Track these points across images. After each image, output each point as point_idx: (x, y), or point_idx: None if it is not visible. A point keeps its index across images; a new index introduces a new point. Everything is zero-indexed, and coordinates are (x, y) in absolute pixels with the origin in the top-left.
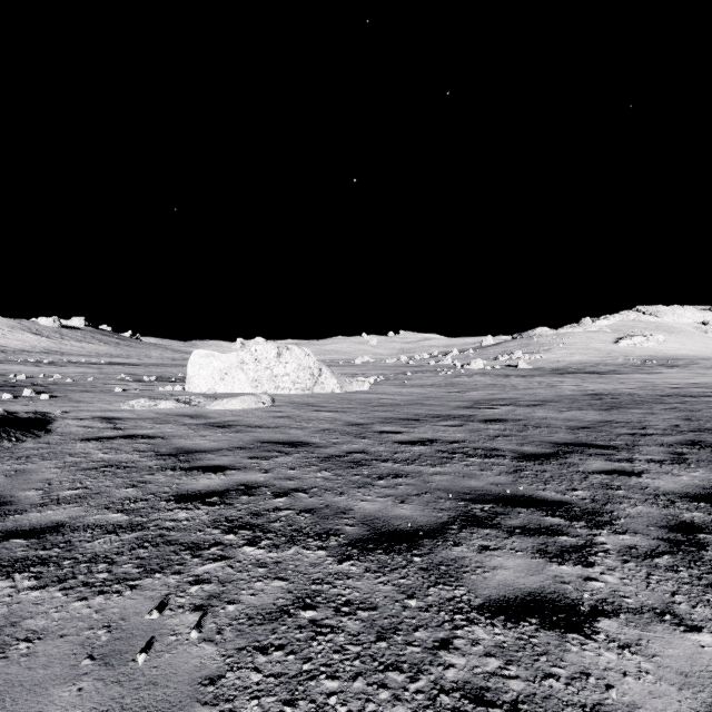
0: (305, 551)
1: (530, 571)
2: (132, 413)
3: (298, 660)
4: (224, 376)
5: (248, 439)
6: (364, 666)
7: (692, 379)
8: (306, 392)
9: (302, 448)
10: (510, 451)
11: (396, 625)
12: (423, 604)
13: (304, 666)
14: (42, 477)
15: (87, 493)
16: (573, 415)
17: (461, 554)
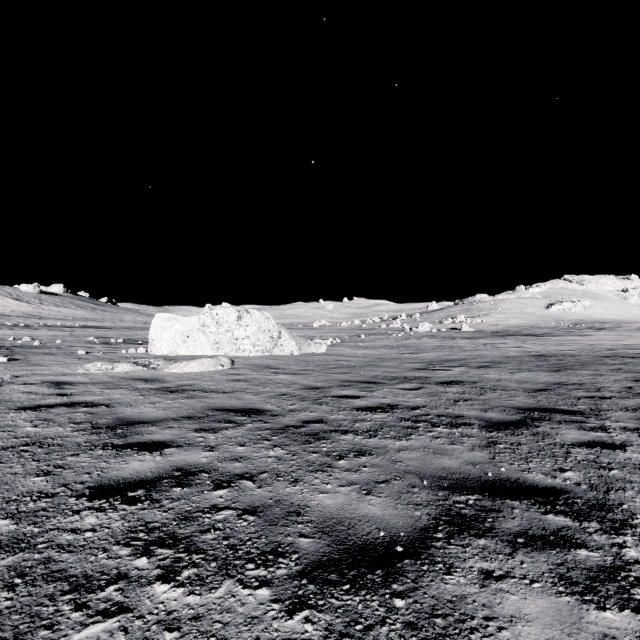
0: (241, 590)
1: (563, 624)
2: (86, 377)
3: None
4: (186, 339)
5: (199, 407)
6: None
7: (623, 341)
8: (266, 354)
9: (255, 417)
10: (475, 418)
11: None
12: None
13: None
14: None
15: None
16: (525, 377)
17: (458, 590)
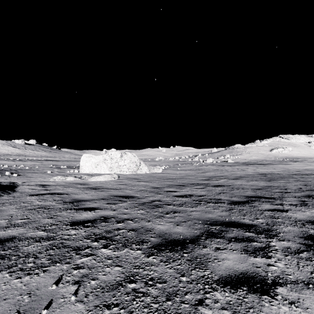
0: (131, 251)
1: (240, 261)
2: (54, 182)
3: (126, 312)
4: (96, 166)
5: (106, 195)
6: None
7: (305, 167)
8: (133, 173)
9: (131, 199)
10: (226, 200)
11: (176, 291)
12: (189, 279)
13: None
14: (8, 213)
15: (28, 221)
16: (253, 183)
17: (206, 252)
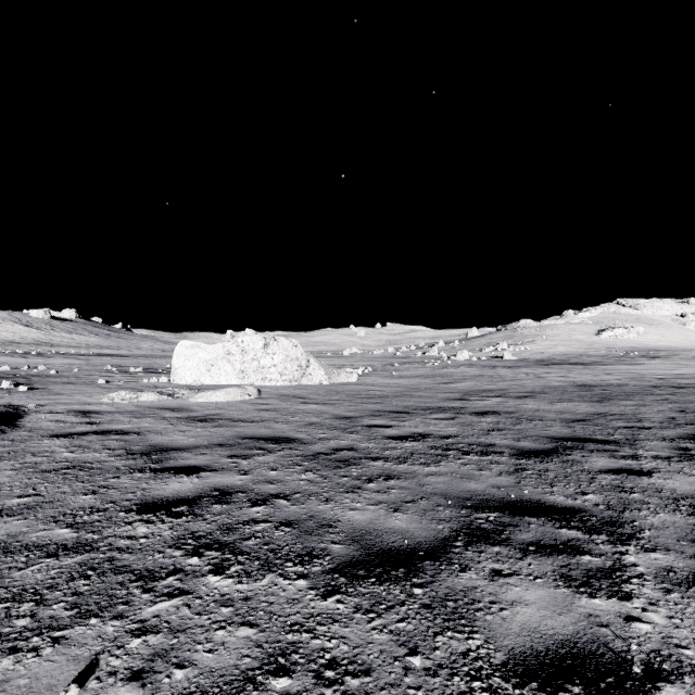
0: (282, 580)
1: (556, 607)
2: (111, 406)
3: None
4: (210, 367)
5: (229, 435)
6: None
7: (676, 370)
8: (294, 383)
9: (286, 445)
10: (506, 446)
11: None
12: (430, 664)
13: None
14: None
15: (37, 501)
16: (565, 407)
17: (470, 583)
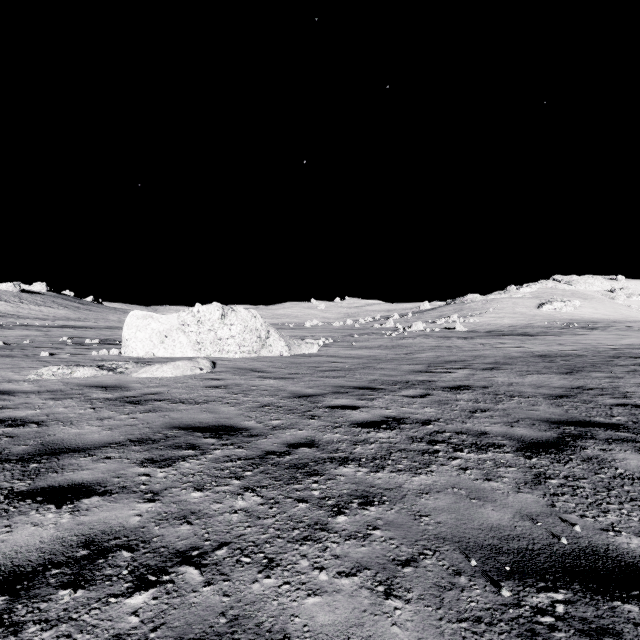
0: None
1: None
2: (35, 384)
3: None
4: (163, 339)
5: (159, 424)
6: None
7: (622, 341)
8: (253, 355)
9: (227, 439)
10: (502, 436)
11: None
12: None
13: None
14: None
15: None
16: (537, 380)
17: None
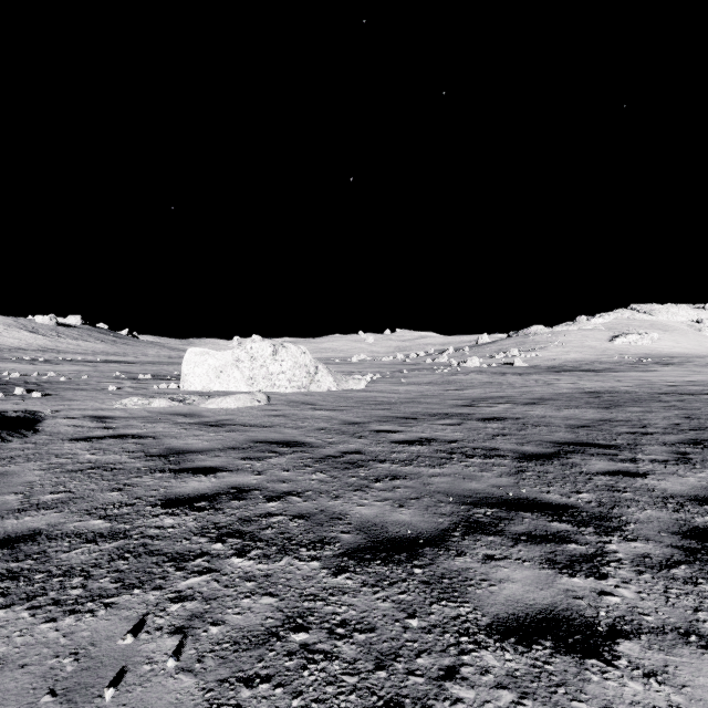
0: (297, 562)
1: (539, 584)
2: (125, 412)
3: (287, 694)
4: (219, 374)
5: (242, 439)
6: (361, 702)
7: (688, 377)
8: (302, 390)
9: (296, 448)
10: (510, 450)
11: (396, 650)
12: (425, 624)
13: (293, 702)
14: (24, 480)
15: (69, 497)
16: (572, 413)
17: (464, 565)
